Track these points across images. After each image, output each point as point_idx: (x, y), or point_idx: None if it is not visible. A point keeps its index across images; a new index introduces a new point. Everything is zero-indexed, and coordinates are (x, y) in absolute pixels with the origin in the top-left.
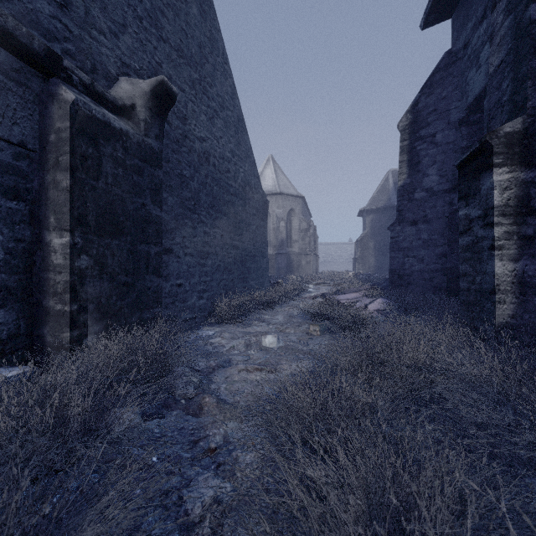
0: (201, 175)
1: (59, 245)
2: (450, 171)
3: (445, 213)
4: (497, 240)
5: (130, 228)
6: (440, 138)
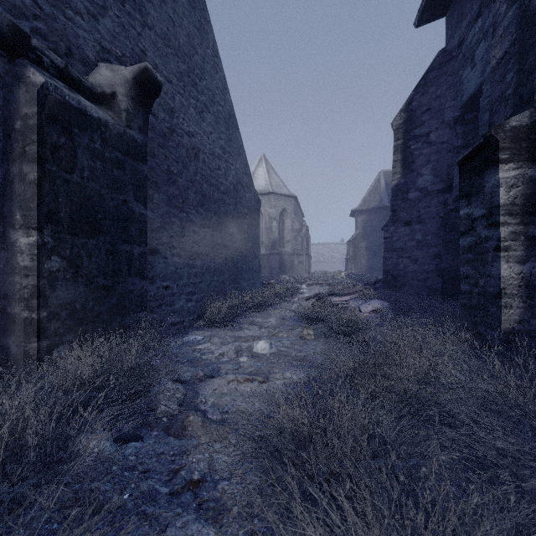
0: (190, 172)
1: (25, 245)
2: (445, 171)
3: (440, 213)
4: (503, 241)
5: (109, 226)
6: (435, 137)
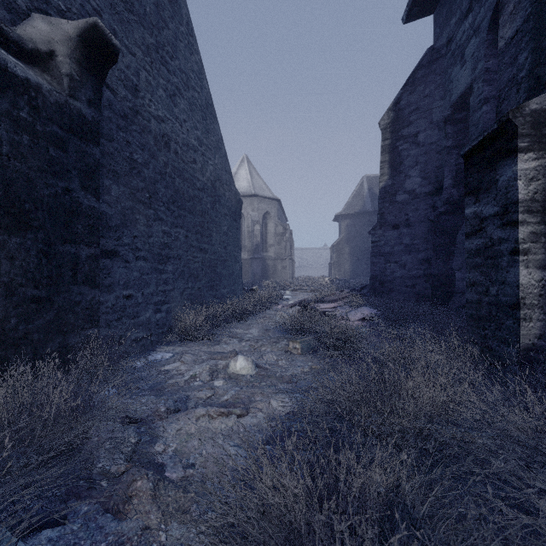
0: (159, 162)
1: None
2: (433, 173)
3: (430, 216)
4: (522, 243)
5: (43, 220)
6: (423, 138)
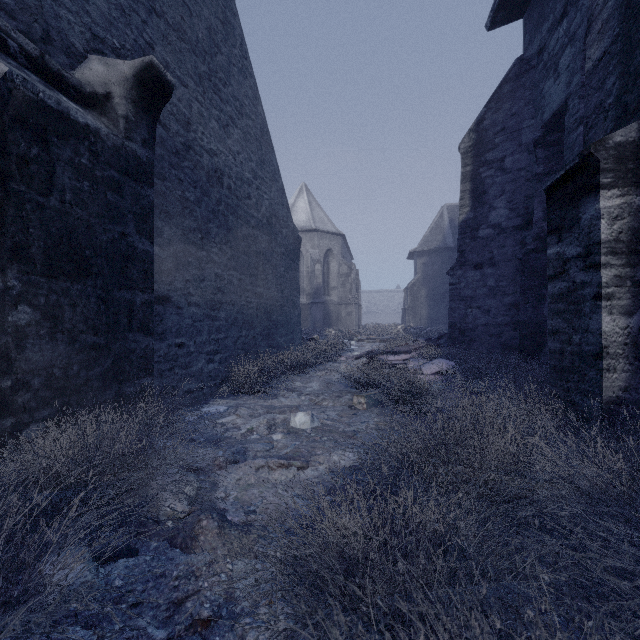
0: (211, 200)
1: None
2: (522, 203)
3: (518, 254)
4: (605, 287)
5: (101, 266)
6: (510, 163)
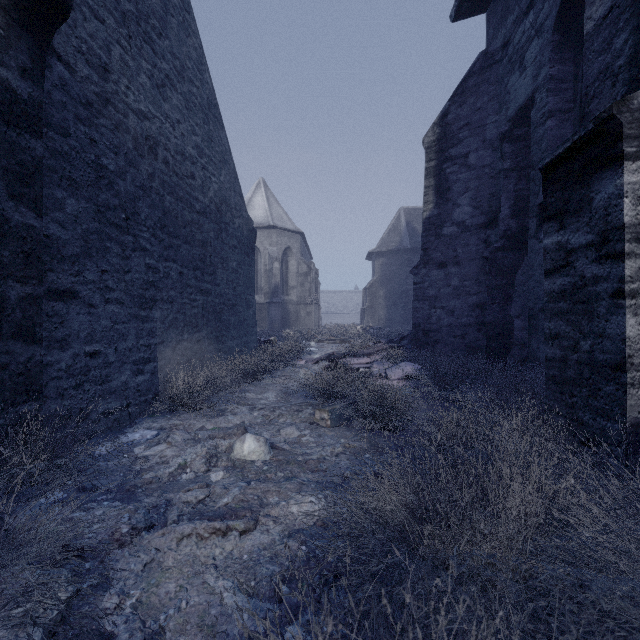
0: (140, 173)
1: None
2: (486, 201)
3: (485, 252)
4: (630, 282)
5: None
6: (474, 160)
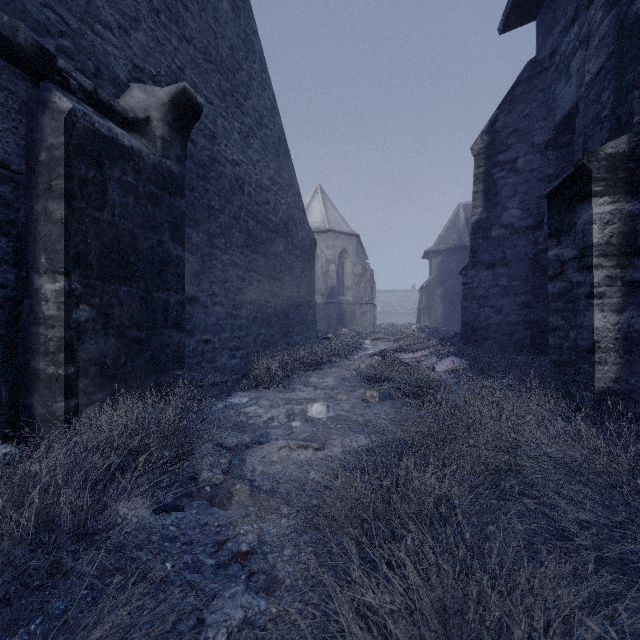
0: (233, 207)
1: (51, 292)
2: (535, 204)
3: (529, 254)
4: (597, 287)
5: (143, 271)
6: (523, 164)
